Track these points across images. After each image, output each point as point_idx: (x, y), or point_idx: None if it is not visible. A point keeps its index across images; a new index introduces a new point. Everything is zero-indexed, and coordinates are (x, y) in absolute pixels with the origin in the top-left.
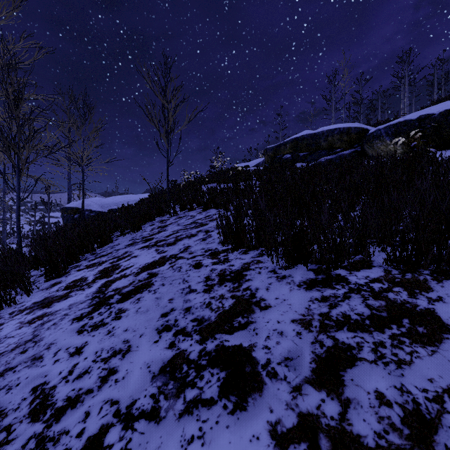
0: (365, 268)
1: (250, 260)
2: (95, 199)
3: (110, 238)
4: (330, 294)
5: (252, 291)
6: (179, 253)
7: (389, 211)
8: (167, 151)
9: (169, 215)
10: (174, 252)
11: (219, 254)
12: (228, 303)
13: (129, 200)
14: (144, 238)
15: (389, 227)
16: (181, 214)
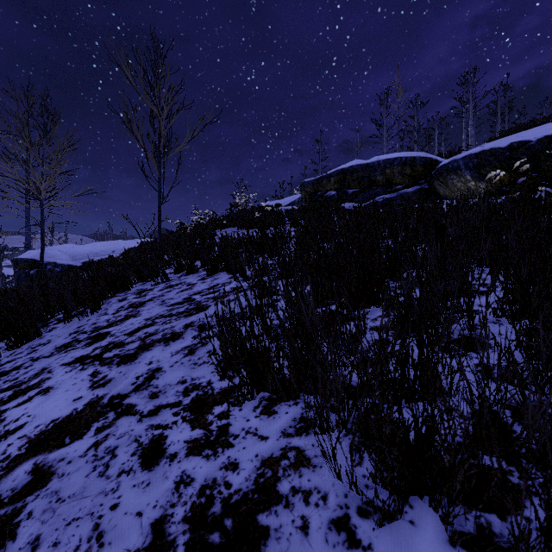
0: None
1: (279, 447)
2: (66, 246)
3: (37, 328)
4: None
5: None
6: (131, 392)
7: None
8: (159, 181)
9: (154, 281)
10: (123, 388)
11: (210, 408)
12: None
13: (114, 248)
14: (95, 330)
15: None
16: (174, 279)
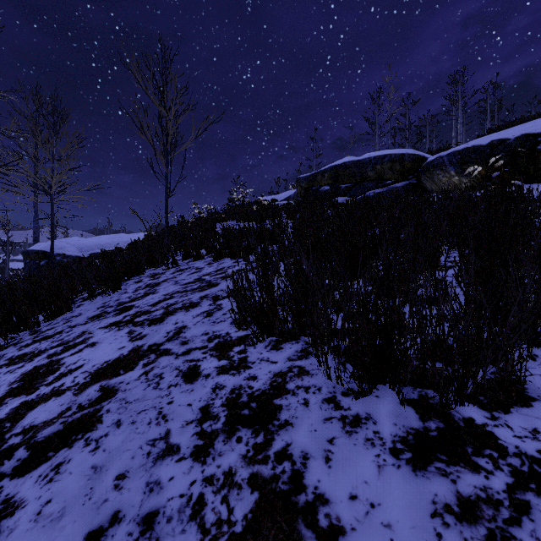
0: (517, 403)
1: (286, 366)
2: (73, 239)
3: (68, 304)
4: (476, 490)
5: (294, 464)
6: (165, 341)
7: (540, 285)
8: (166, 176)
9: (165, 266)
10: (157, 339)
11: (231, 348)
12: (241, 506)
13: (119, 241)
14: (120, 304)
15: (538, 312)
16: (183, 264)
